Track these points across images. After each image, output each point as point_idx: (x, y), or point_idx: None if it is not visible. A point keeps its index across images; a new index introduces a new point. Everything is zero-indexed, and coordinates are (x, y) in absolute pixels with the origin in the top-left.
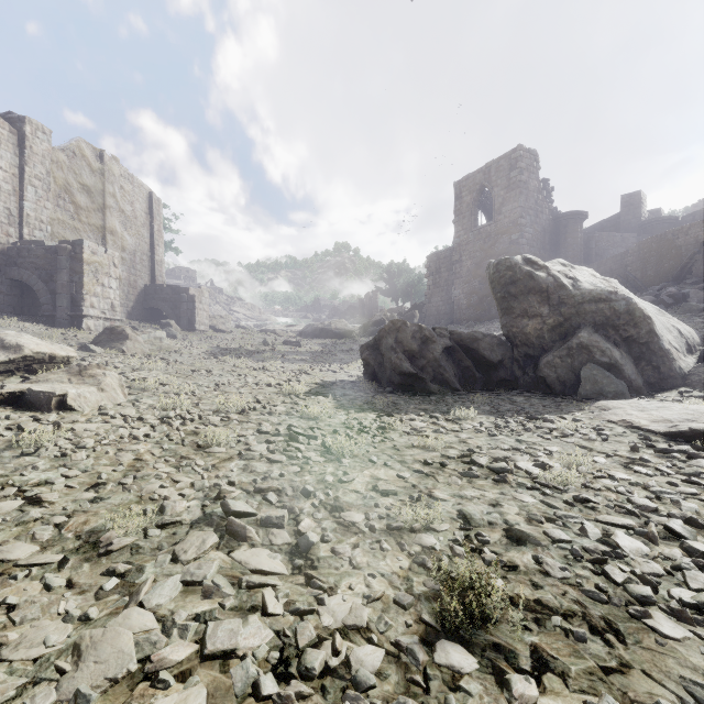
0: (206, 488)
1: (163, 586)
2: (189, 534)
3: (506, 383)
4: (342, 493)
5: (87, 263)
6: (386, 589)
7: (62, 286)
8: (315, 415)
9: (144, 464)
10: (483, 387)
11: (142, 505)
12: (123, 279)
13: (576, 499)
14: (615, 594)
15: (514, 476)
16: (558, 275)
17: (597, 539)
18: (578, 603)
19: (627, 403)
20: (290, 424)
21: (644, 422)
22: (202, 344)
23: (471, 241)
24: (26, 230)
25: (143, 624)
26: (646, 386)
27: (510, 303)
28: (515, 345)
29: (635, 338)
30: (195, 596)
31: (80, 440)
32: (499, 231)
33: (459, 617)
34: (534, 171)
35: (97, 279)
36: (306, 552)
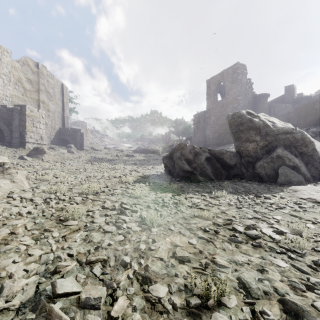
0: (49, 261)
1: None
2: None
3: (237, 176)
4: (151, 261)
5: (28, 116)
6: None
7: (15, 127)
8: (137, 195)
9: (14, 237)
10: (226, 178)
11: None
12: (49, 125)
13: (317, 264)
14: None
15: (263, 241)
16: (264, 120)
17: None
18: None
19: (307, 187)
20: (122, 202)
21: None
22: (86, 156)
23: (214, 107)
24: None
25: None
26: (311, 178)
27: (240, 134)
28: (242, 156)
29: (305, 152)
30: None
31: None
32: (228, 103)
33: None
34: (244, 74)
35: (33, 124)
36: None
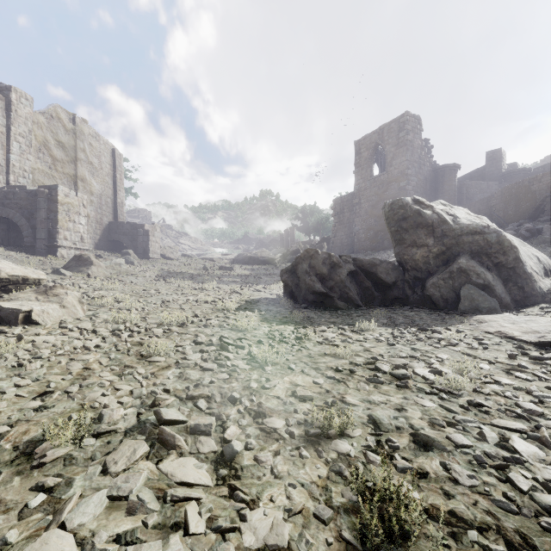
0: (143, 396)
1: (88, 503)
2: (122, 442)
3: (399, 300)
4: (265, 399)
5: (61, 204)
6: (306, 500)
7: (40, 222)
8: (243, 327)
9: (91, 373)
10: (380, 304)
11: (83, 413)
12: (92, 217)
13: (471, 404)
14: (523, 503)
15: (413, 382)
16: (441, 213)
17: (496, 443)
18: (489, 514)
19: (500, 317)
20: (222, 335)
21: (516, 333)
22: (154, 269)
23: (368, 187)
24: (12, 177)
25: (61, 549)
26: (513, 303)
27: (402, 235)
28: (406, 270)
29: (504, 263)
30: (119, 513)
31: (37, 351)
32: (391, 180)
33: (379, 537)
34: (417, 132)
35: (69, 217)
36: (230, 461)
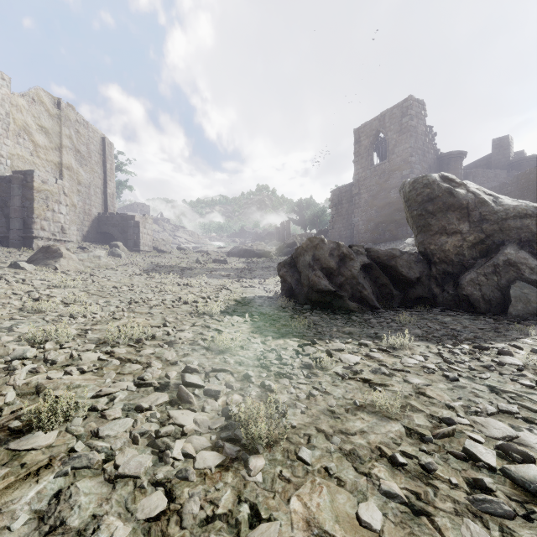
0: None
1: None
2: None
3: (423, 300)
4: None
5: (37, 191)
6: None
7: (14, 211)
8: (224, 346)
9: None
10: (400, 304)
11: None
12: (79, 208)
13: None
14: None
15: None
16: (477, 192)
17: None
18: None
19: None
20: (187, 365)
21: None
22: (143, 262)
23: (368, 177)
24: None
25: None
26: None
27: (428, 220)
28: (433, 263)
29: None
30: None
31: None
32: (393, 168)
33: None
34: (421, 117)
35: (47, 205)
36: None
